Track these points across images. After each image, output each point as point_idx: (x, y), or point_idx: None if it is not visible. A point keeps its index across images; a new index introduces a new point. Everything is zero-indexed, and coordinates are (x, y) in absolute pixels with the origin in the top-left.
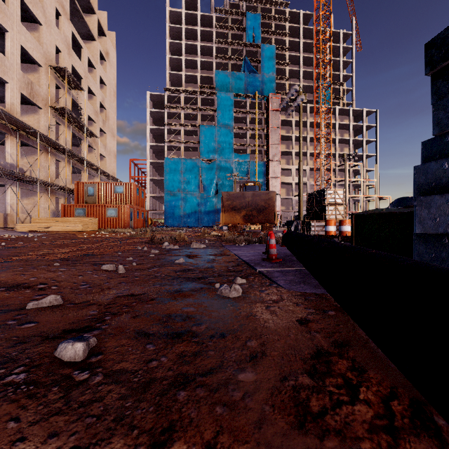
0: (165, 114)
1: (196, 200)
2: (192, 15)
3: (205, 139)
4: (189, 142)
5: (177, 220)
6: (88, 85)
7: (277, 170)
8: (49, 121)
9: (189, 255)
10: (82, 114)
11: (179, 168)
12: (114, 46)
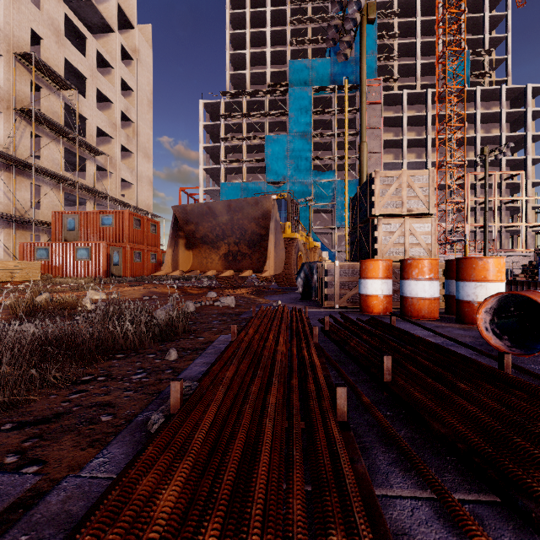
0: (222, 127)
1: None
2: None
3: (273, 154)
4: (251, 160)
5: None
6: (98, 88)
7: None
8: (14, 129)
9: None
10: (87, 126)
11: (239, 196)
12: (150, 43)
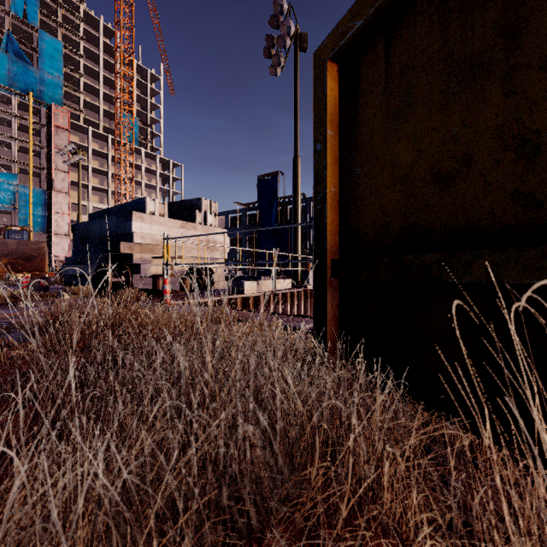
0: None
1: None
2: None
3: None
4: None
5: None
6: None
7: (65, 205)
8: None
9: None
10: None
11: None
12: None
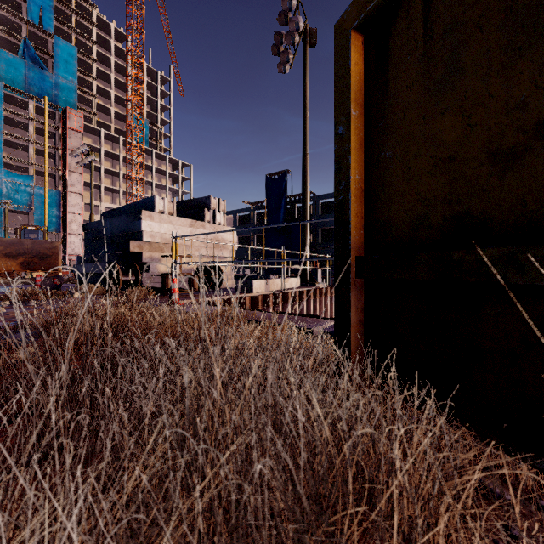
0: None
1: None
2: None
3: None
4: None
5: None
6: None
7: (79, 205)
8: None
9: None
10: None
11: None
12: None
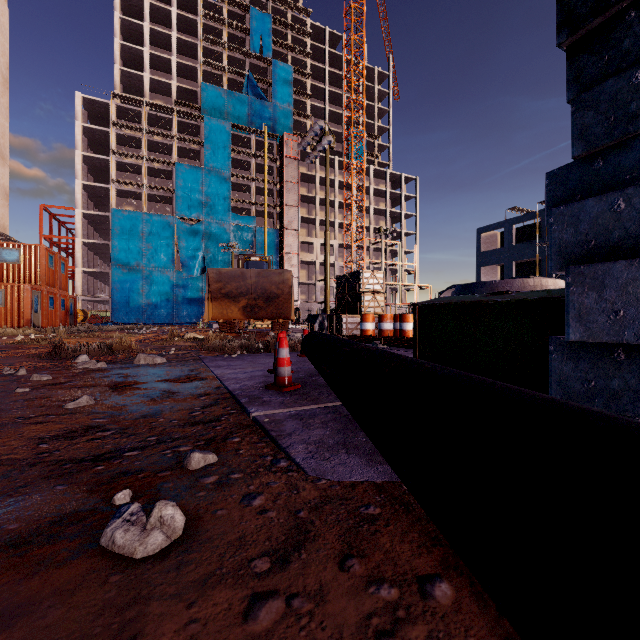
0: (112, 136)
1: (168, 282)
2: None
3: (185, 186)
4: (156, 187)
5: (136, 313)
6: None
7: (295, 244)
8: None
9: (119, 382)
10: None
11: (139, 228)
12: None
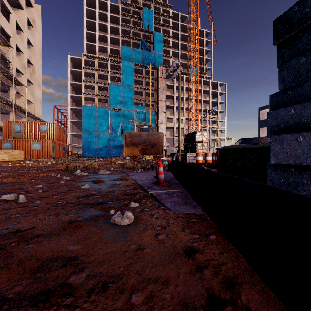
0: (82, 73)
1: (106, 138)
2: (104, 3)
3: (114, 94)
4: (101, 95)
5: (92, 152)
6: (16, 44)
7: (164, 118)
8: None
9: (95, 180)
10: (10, 66)
11: (94, 114)
12: (40, 16)
